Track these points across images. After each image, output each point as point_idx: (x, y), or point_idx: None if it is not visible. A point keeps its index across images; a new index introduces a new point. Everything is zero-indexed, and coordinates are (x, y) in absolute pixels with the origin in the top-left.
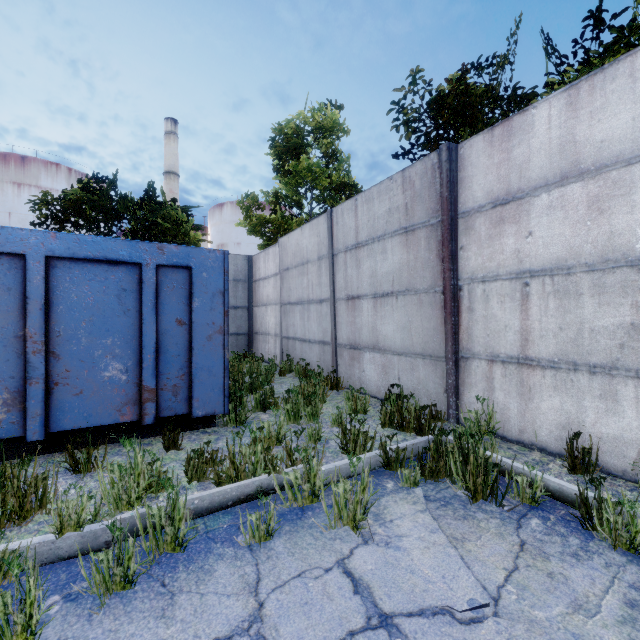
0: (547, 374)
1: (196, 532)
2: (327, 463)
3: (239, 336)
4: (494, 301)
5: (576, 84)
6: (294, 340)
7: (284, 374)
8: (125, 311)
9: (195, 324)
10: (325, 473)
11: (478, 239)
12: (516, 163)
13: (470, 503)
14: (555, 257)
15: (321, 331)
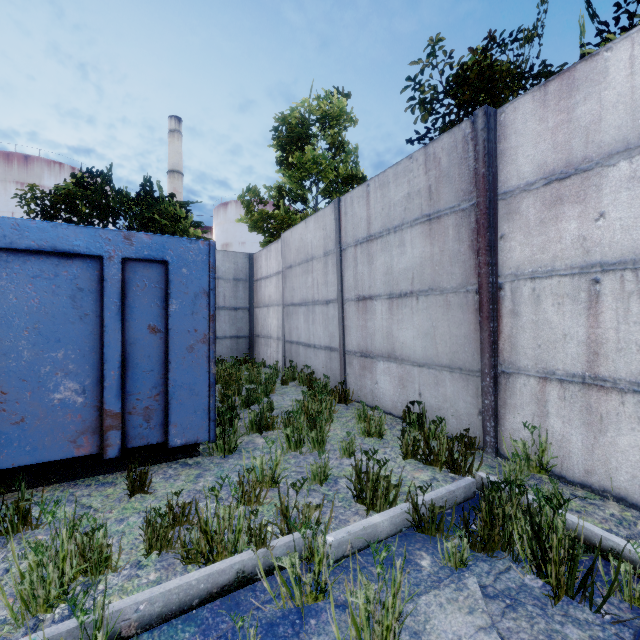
0: (628, 400)
1: None
2: (336, 519)
3: (239, 339)
4: (548, 303)
5: None
6: (298, 345)
7: (286, 383)
8: (81, 316)
9: (172, 332)
10: (334, 545)
11: (525, 225)
12: (580, 125)
13: (551, 606)
14: None
15: (327, 336)
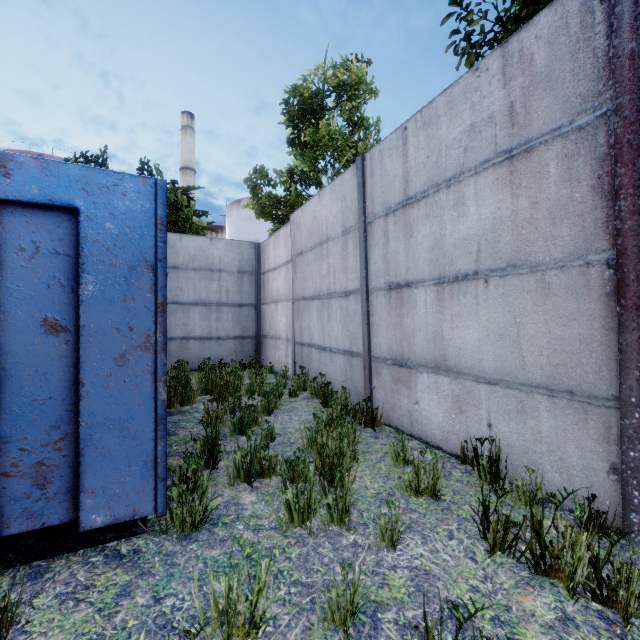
0: None
1: None
2: None
3: (245, 340)
4: None
5: None
6: (310, 347)
7: (296, 394)
8: None
9: (87, 331)
10: None
11: None
12: None
13: None
14: None
15: (347, 336)
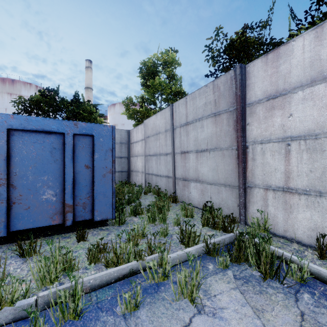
0: (302, 198)
1: (90, 303)
2: (172, 251)
3: (123, 172)
4: (268, 154)
5: (321, 25)
6: (152, 175)
7: (146, 193)
8: (55, 160)
9: (96, 168)
10: (171, 259)
11: (258, 119)
12: (282, 74)
13: (262, 281)
14: (307, 128)
15: (166, 170)
